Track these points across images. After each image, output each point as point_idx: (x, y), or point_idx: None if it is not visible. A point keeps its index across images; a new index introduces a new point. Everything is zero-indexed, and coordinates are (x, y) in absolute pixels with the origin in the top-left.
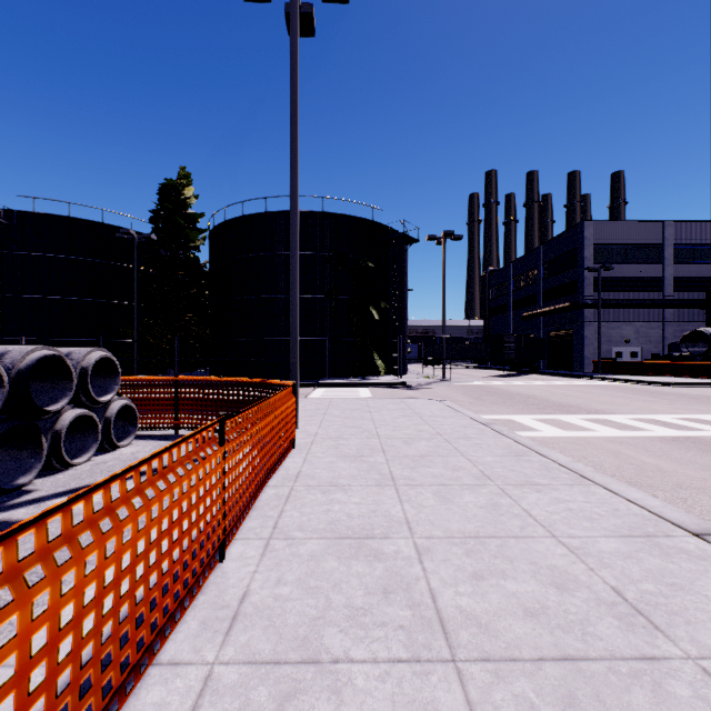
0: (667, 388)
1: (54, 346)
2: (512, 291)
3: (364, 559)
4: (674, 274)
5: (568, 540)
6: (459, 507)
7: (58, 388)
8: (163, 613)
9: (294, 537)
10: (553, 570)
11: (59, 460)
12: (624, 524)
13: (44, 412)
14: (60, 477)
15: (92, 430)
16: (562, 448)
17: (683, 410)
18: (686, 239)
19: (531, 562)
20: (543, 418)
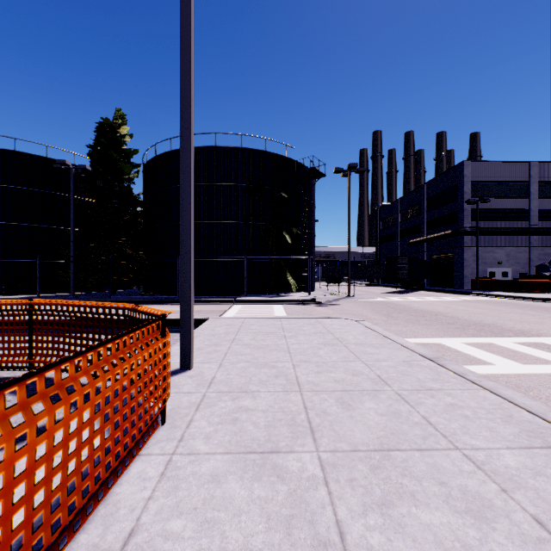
0: None
1: None
2: (400, 222)
3: None
4: (539, 207)
5: None
6: None
7: None
8: None
9: None
10: None
11: None
12: None
13: None
14: None
15: None
16: None
17: None
18: (548, 177)
19: None
20: (476, 342)
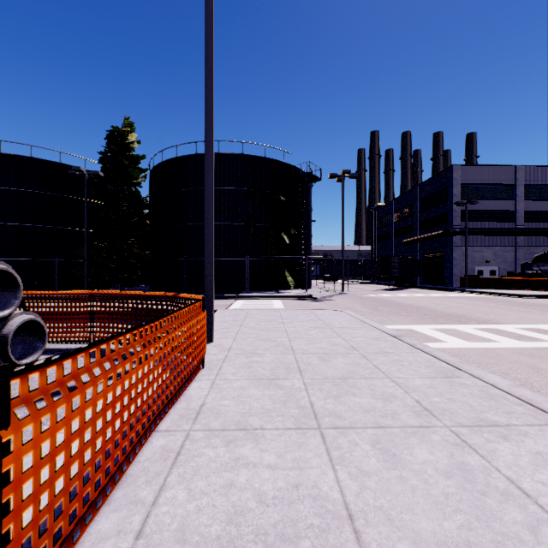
0: (528, 299)
1: None
2: (394, 222)
3: None
4: (525, 208)
5: None
6: (415, 474)
7: None
8: None
9: None
10: None
11: None
12: None
13: None
14: None
15: None
16: (477, 362)
17: None
18: (533, 180)
19: None
20: (441, 328)
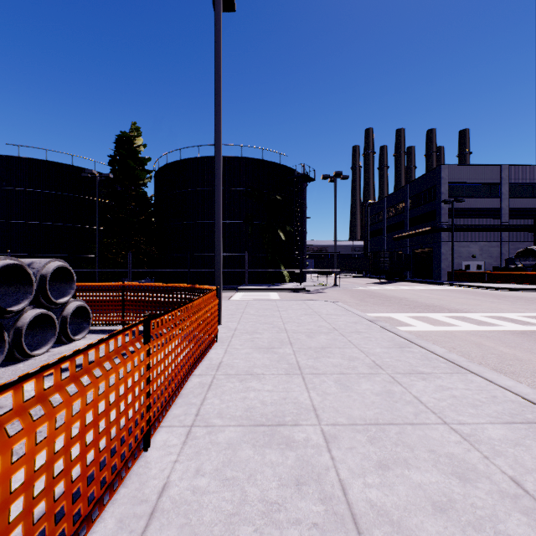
0: (506, 292)
1: (17, 256)
2: (386, 219)
3: (277, 447)
4: (510, 206)
5: (459, 427)
6: (358, 394)
7: (20, 291)
8: (73, 521)
9: (214, 424)
10: (452, 458)
11: (20, 352)
12: (505, 411)
13: (7, 312)
14: (20, 366)
15: (51, 326)
16: (434, 340)
17: (524, 309)
18: (518, 179)
19: (430, 450)
20: (415, 315)
